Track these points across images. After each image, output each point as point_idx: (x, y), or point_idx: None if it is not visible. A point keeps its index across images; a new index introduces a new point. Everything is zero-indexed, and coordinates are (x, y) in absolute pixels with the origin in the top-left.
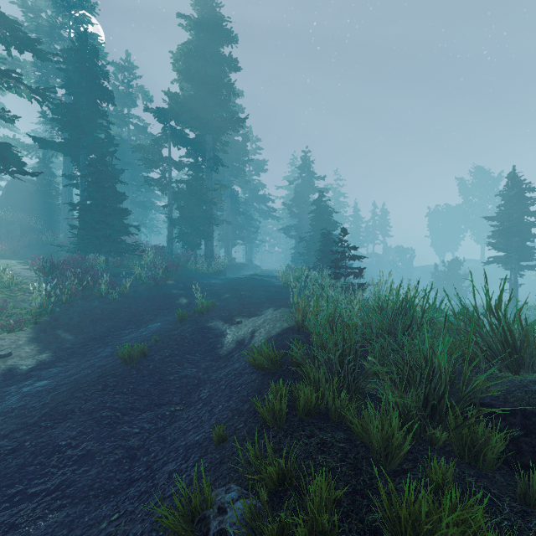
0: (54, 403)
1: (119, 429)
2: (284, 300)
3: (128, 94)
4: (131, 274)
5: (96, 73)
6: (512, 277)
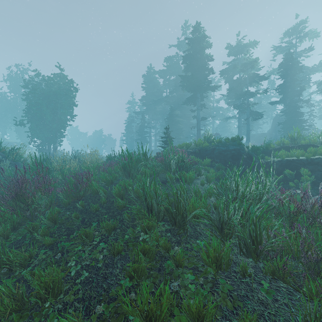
0: None
1: None
2: None
3: None
4: None
5: (293, 64)
6: None
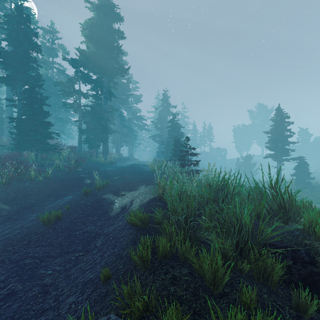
0: None
1: (37, 272)
2: (151, 180)
3: (52, 48)
4: (53, 164)
5: (29, 32)
6: (278, 165)
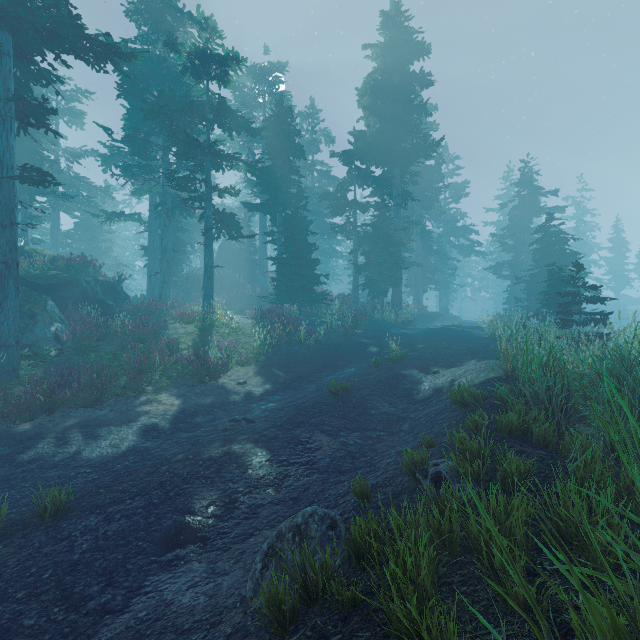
0: (288, 416)
1: (338, 439)
2: (490, 352)
3: (312, 141)
4: (322, 323)
5: (290, 132)
6: None
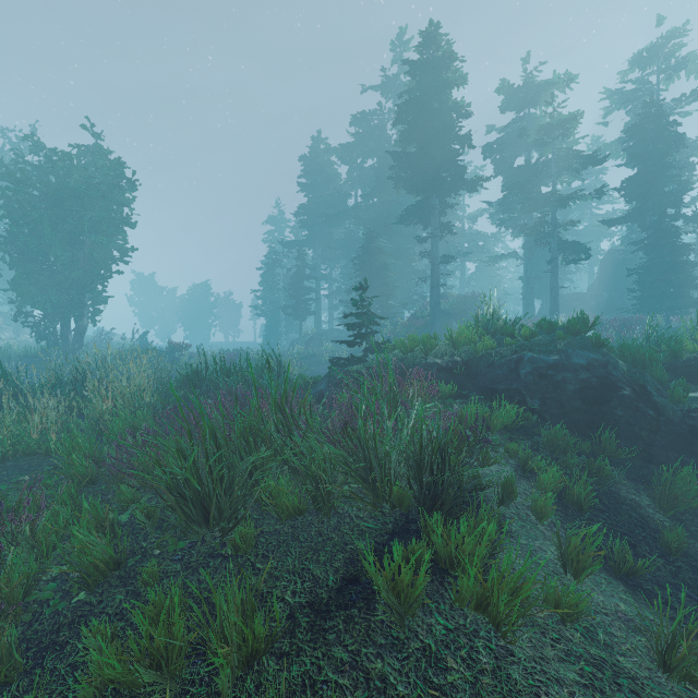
0: None
1: None
2: None
3: None
4: None
5: (662, 128)
6: None
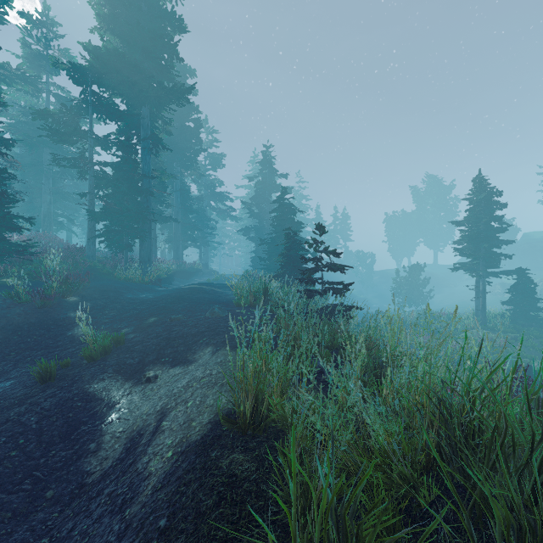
0: None
1: None
2: (232, 330)
3: (45, 55)
4: (14, 287)
5: None
6: (480, 285)
